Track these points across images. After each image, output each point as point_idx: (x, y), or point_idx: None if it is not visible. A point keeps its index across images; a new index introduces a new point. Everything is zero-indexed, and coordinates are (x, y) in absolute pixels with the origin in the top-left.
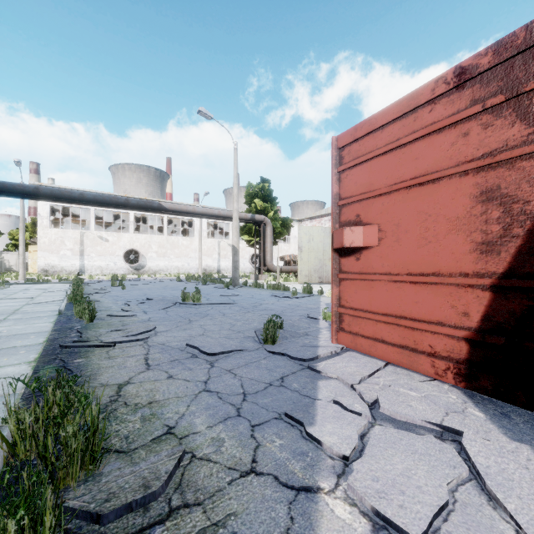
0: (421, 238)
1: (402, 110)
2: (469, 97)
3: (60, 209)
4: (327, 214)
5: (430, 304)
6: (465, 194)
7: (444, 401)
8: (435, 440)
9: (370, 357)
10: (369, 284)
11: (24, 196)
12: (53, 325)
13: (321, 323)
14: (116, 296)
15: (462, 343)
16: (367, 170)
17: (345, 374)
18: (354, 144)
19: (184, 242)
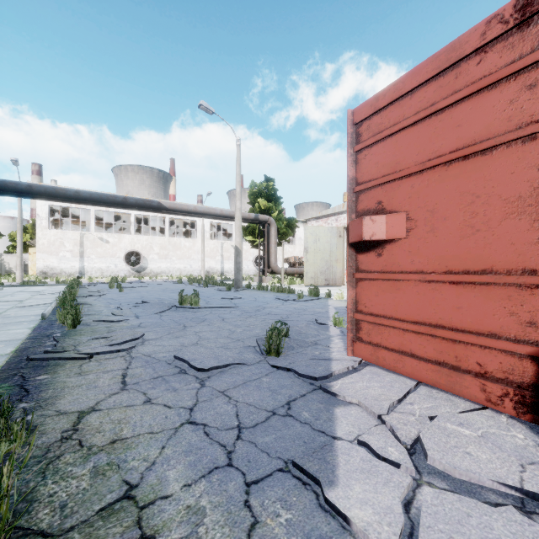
0: (466, 226)
1: (439, 66)
2: (537, 35)
3: (59, 210)
4: (334, 214)
5: (478, 311)
6: (532, 165)
7: (510, 444)
8: (519, 516)
9: (396, 374)
10: (394, 285)
11: (17, 194)
12: (31, 332)
13: (332, 329)
14: (111, 299)
15: (527, 362)
16: (391, 147)
17: (368, 398)
18: (374, 117)
19: (187, 243)
